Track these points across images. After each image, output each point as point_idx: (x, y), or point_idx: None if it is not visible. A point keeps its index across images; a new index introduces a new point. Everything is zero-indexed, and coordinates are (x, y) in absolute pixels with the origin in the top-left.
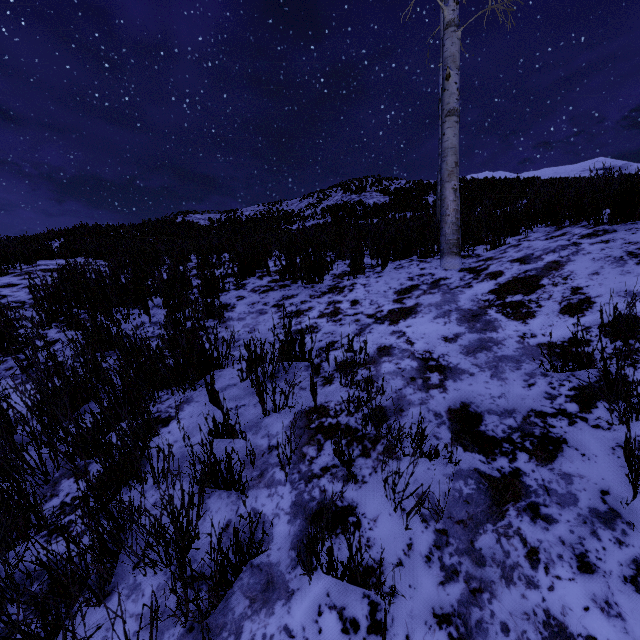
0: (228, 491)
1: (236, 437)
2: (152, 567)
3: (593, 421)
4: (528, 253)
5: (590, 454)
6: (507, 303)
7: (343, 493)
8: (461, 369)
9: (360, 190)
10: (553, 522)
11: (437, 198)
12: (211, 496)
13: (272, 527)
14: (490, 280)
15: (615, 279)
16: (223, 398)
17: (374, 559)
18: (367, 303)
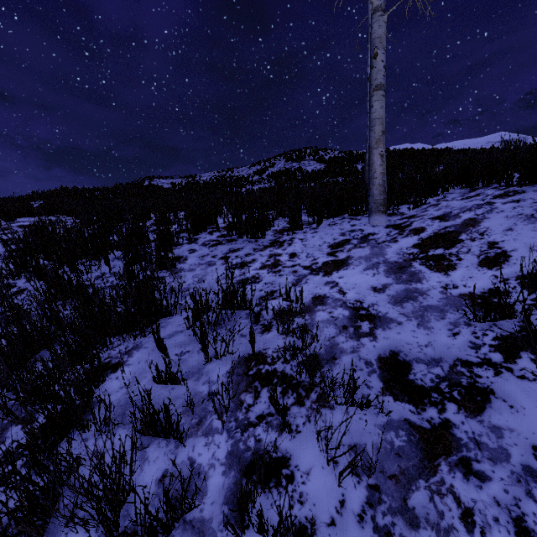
0: (167, 439)
1: (179, 383)
2: (83, 525)
3: (518, 371)
4: (447, 211)
5: (518, 406)
6: (430, 256)
7: (275, 449)
8: (389, 318)
9: (300, 159)
10: (486, 480)
11: (365, 164)
12: (150, 444)
13: (207, 479)
14: (413, 235)
15: (528, 235)
16: (165, 347)
17: (306, 517)
18: (304, 256)
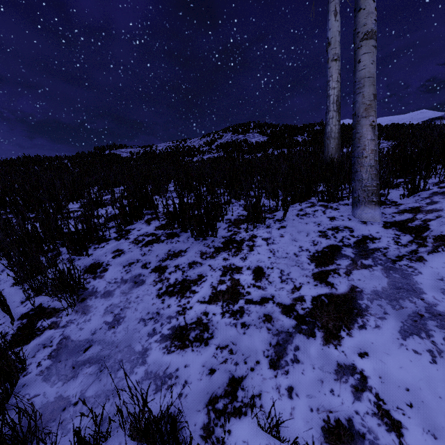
0: None
1: None
2: None
3: None
4: None
5: None
6: None
7: None
8: None
9: (245, 131)
10: None
11: (326, 137)
12: None
13: None
14: None
15: None
16: None
17: None
18: (276, 277)
